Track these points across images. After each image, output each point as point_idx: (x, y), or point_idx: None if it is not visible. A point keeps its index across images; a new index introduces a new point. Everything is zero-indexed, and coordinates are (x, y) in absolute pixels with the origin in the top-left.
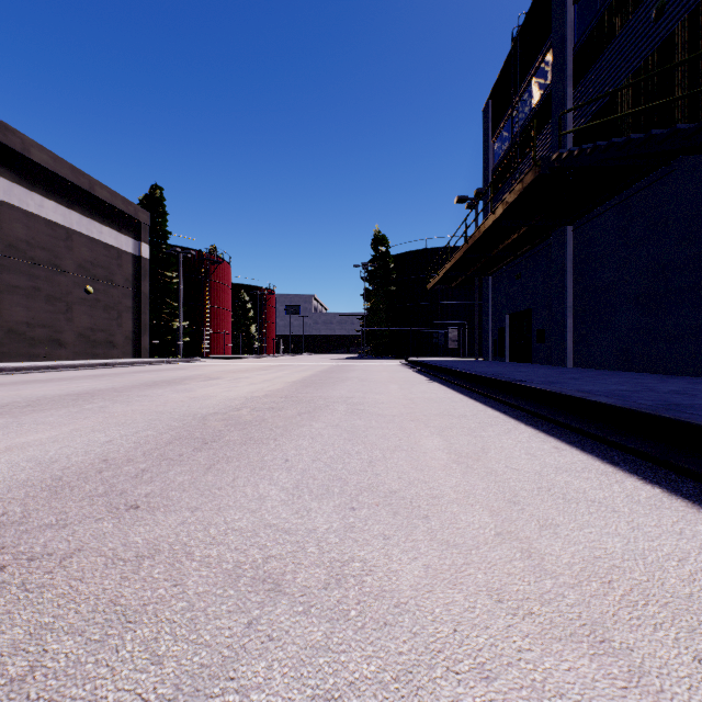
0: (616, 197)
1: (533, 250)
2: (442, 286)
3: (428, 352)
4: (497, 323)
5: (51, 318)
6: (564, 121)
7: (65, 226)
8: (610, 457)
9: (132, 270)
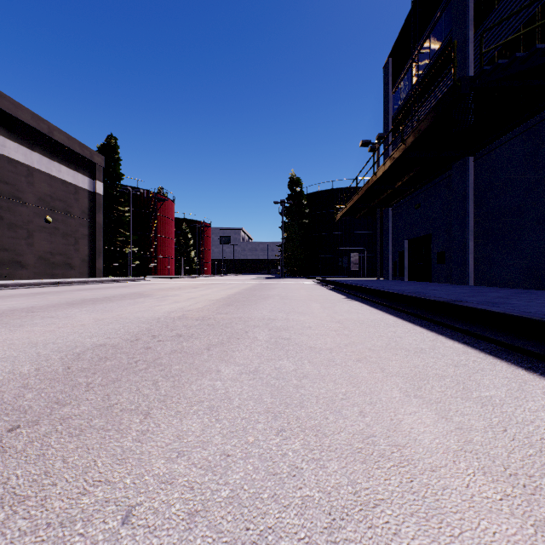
0: (523, 125)
1: (432, 182)
2: (348, 217)
3: (334, 273)
4: (397, 247)
5: (12, 243)
6: (465, 62)
7: (26, 164)
8: None
9: (88, 204)
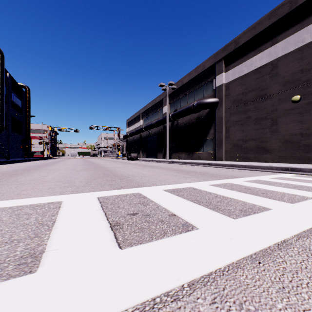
0: None
1: None
2: None
3: None
4: None
5: (258, 133)
6: None
7: (270, 62)
8: (18, 163)
9: None
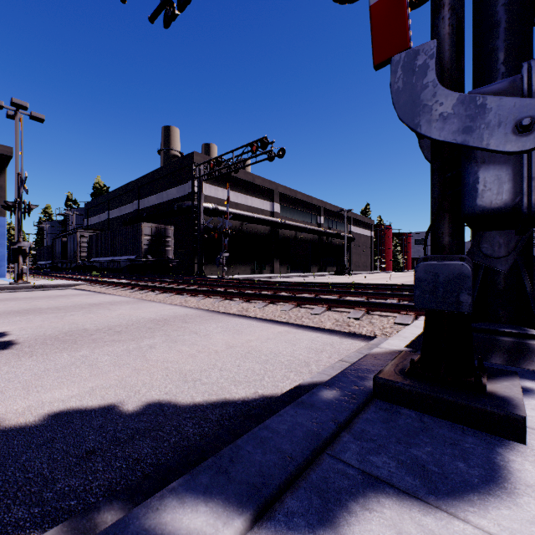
0: None
1: None
2: None
3: None
4: None
5: (358, 260)
6: None
7: (360, 233)
8: None
9: (370, 241)
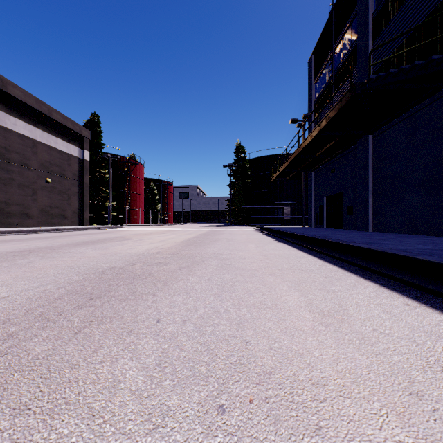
0: (406, 113)
1: (343, 153)
2: (281, 178)
3: (271, 222)
4: (318, 202)
5: (21, 199)
6: (366, 63)
7: (31, 138)
8: None
9: (77, 168)
